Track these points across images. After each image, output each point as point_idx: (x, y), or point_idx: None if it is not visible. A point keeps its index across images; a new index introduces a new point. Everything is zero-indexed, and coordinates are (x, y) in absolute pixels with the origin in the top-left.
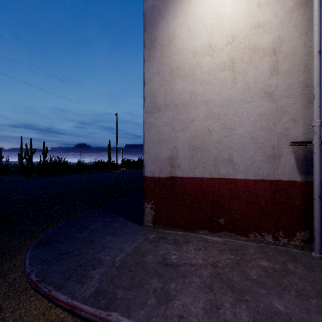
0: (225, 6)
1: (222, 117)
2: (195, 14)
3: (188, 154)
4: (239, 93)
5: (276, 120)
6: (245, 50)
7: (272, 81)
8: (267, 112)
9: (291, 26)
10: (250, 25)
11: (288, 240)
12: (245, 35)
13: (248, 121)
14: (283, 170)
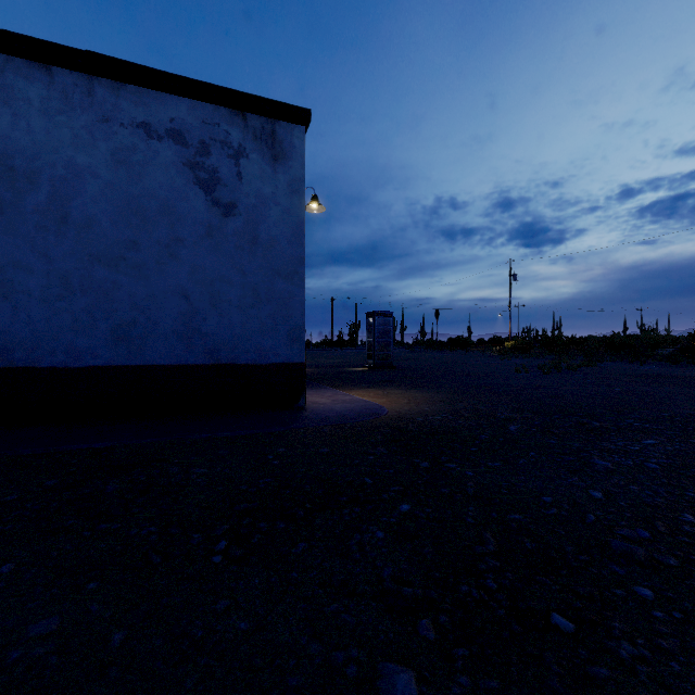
0: None
1: None
2: None
3: None
4: None
5: None
6: None
7: None
8: None
9: None
10: None
11: None
12: None
13: None
14: None
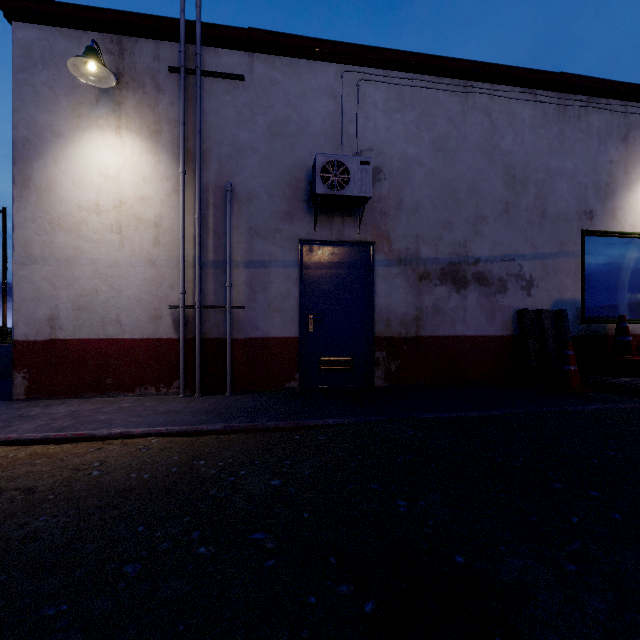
0: (113, 170)
1: (110, 279)
2: (81, 167)
3: (73, 314)
4: (126, 257)
5: (158, 286)
6: (132, 218)
7: (156, 251)
8: (151, 278)
9: (170, 207)
10: (137, 196)
11: (167, 389)
12: (132, 204)
13: (135, 284)
14: (163, 330)
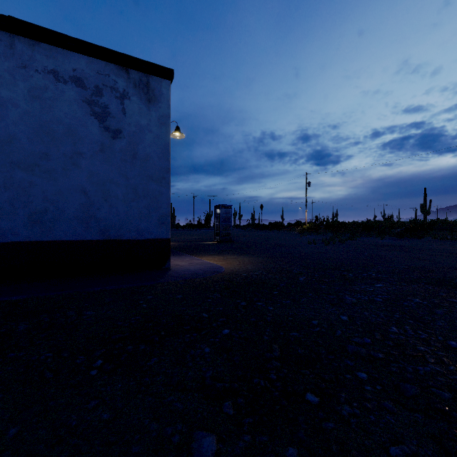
0: None
1: None
2: None
3: None
4: None
5: None
6: None
7: None
8: None
9: None
10: None
11: None
12: None
13: None
14: None
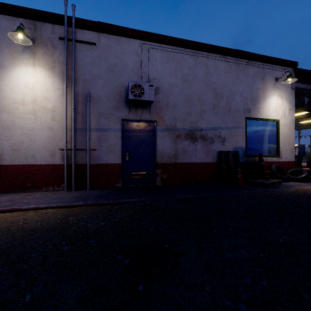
0: (31, 84)
1: (30, 136)
2: (15, 82)
3: (10, 153)
4: (38, 126)
5: (54, 139)
6: (41, 107)
7: (52, 123)
8: (50, 136)
9: (59, 102)
10: (43, 97)
11: (58, 188)
12: (41, 100)
13: (42, 139)
14: (56, 160)
